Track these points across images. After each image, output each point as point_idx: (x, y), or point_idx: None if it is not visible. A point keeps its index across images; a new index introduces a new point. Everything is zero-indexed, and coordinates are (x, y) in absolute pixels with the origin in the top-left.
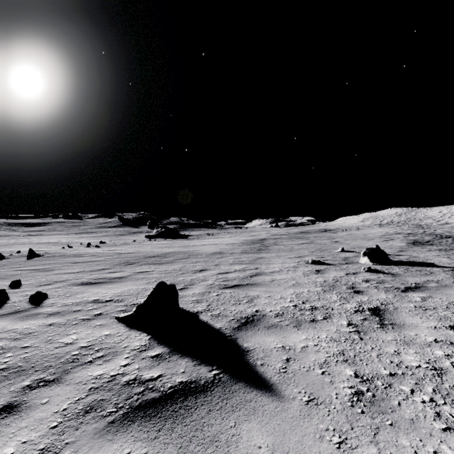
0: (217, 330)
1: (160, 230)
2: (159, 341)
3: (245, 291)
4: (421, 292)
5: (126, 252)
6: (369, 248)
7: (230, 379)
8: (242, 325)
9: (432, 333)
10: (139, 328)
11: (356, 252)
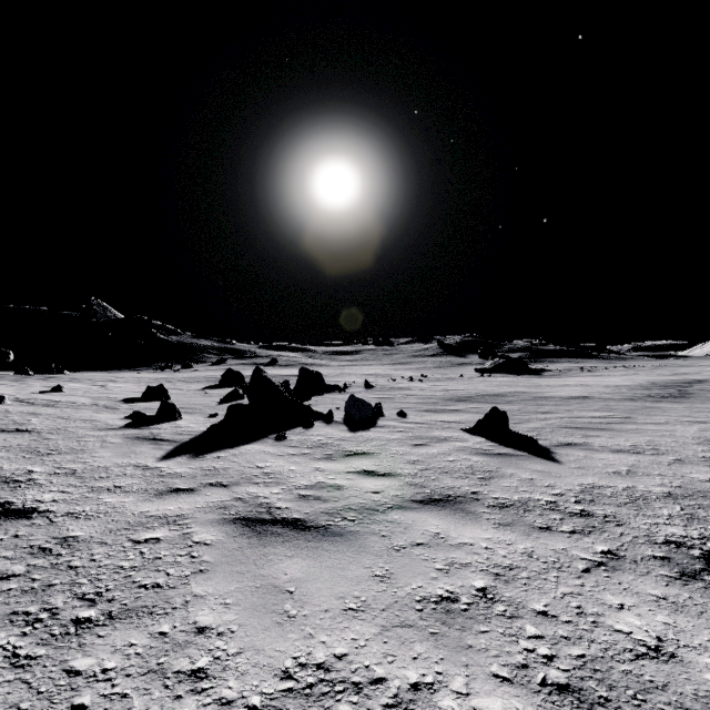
0: (537, 444)
1: (497, 362)
2: (492, 441)
3: (585, 432)
4: None
5: (454, 389)
6: None
7: (534, 456)
8: (561, 445)
9: None
10: (478, 436)
11: None
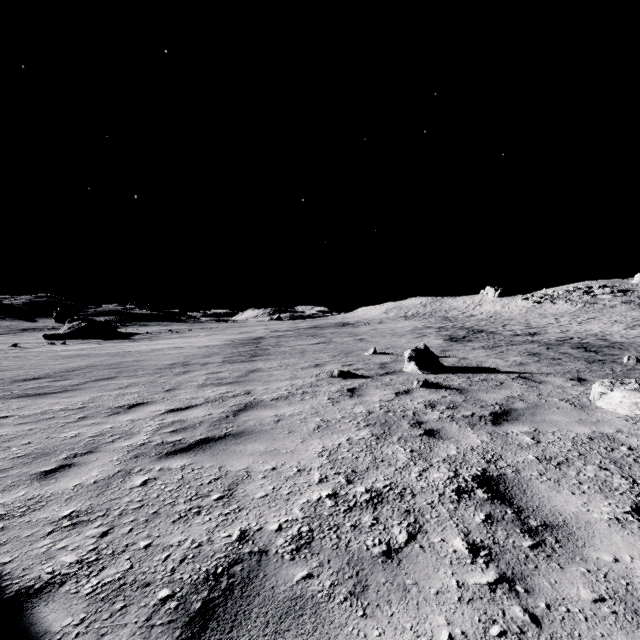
0: None
1: (77, 326)
2: None
3: (218, 460)
4: (519, 422)
5: None
6: (415, 349)
7: None
8: (191, 638)
9: (632, 543)
10: None
11: (392, 355)
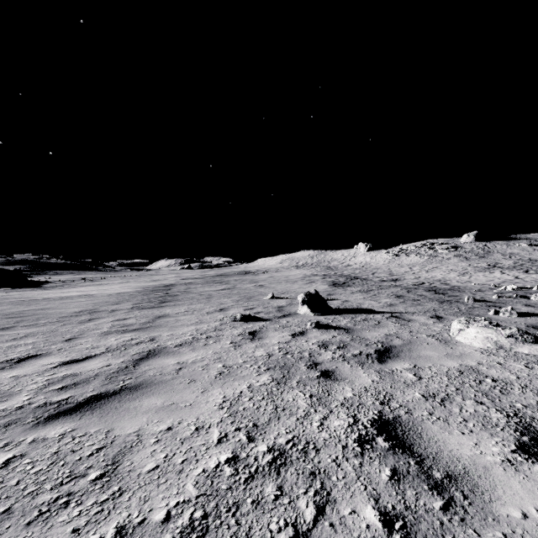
0: None
1: None
2: None
3: (107, 422)
4: (400, 359)
5: None
6: (308, 294)
7: None
8: None
9: (531, 490)
10: None
11: (288, 299)
